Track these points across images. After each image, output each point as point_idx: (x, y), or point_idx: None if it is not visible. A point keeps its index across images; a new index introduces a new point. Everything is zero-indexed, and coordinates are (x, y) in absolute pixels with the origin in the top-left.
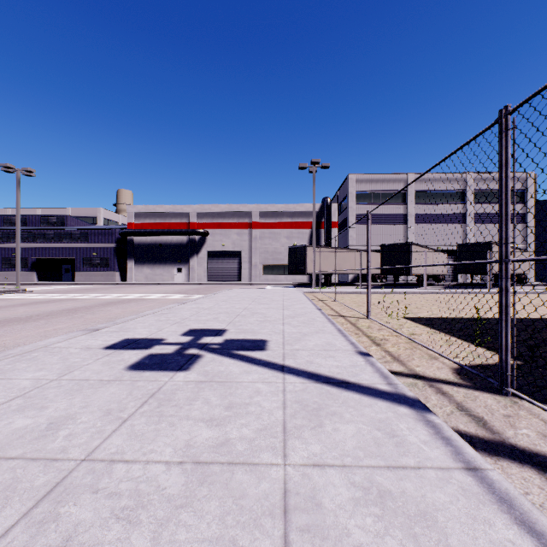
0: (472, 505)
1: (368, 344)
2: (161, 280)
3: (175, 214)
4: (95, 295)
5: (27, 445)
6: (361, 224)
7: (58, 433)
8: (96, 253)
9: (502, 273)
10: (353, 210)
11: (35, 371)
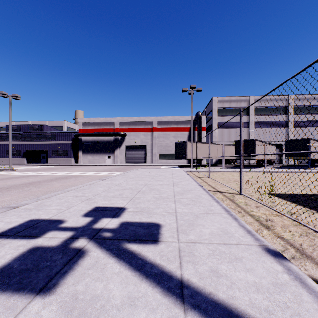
0: None
1: (257, 225)
2: (98, 163)
3: (106, 123)
4: (53, 172)
5: None
6: (220, 128)
7: None
8: (60, 147)
9: None
10: (215, 119)
11: None
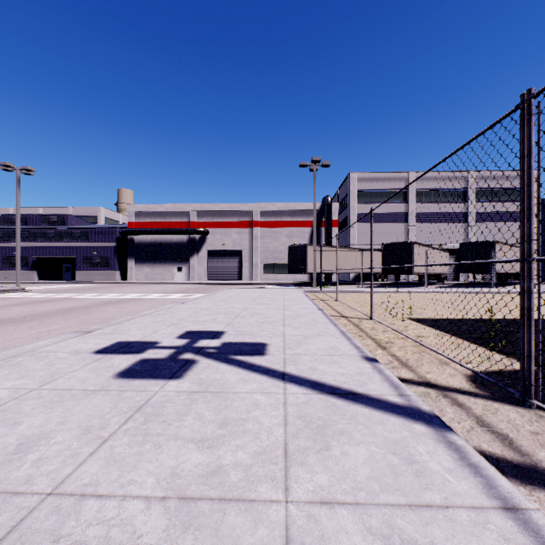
0: None
1: (373, 347)
2: (161, 279)
3: (175, 213)
4: (94, 294)
5: None
6: (361, 223)
7: (26, 457)
8: (96, 252)
9: (524, 273)
10: (354, 209)
11: (16, 379)
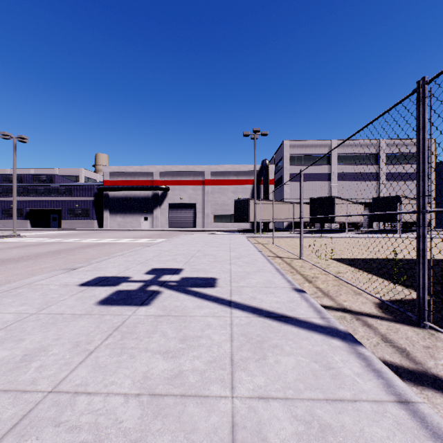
0: (408, 440)
1: (302, 281)
2: (130, 227)
3: (142, 173)
4: (76, 239)
5: (2, 377)
6: (293, 181)
7: (30, 365)
8: (78, 205)
9: (419, 221)
10: (287, 170)
11: (18, 306)
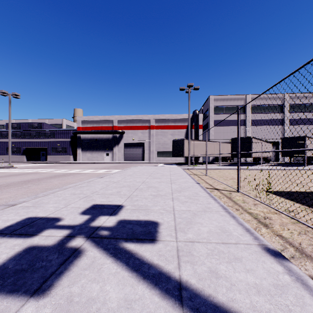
0: None
1: (255, 223)
2: (96, 160)
3: (105, 121)
4: (52, 170)
5: None
6: (217, 126)
7: None
8: (59, 144)
9: None
10: (212, 118)
11: None
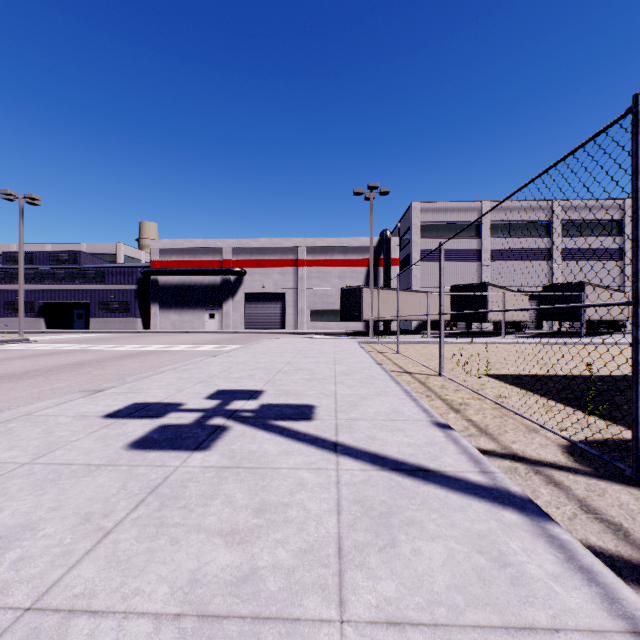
0: None
1: (444, 409)
2: (190, 328)
3: (207, 249)
4: (110, 345)
5: None
6: (426, 261)
7: (4, 556)
8: (114, 296)
9: (637, 318)
10: (417, 245)
11: (4, 450)
